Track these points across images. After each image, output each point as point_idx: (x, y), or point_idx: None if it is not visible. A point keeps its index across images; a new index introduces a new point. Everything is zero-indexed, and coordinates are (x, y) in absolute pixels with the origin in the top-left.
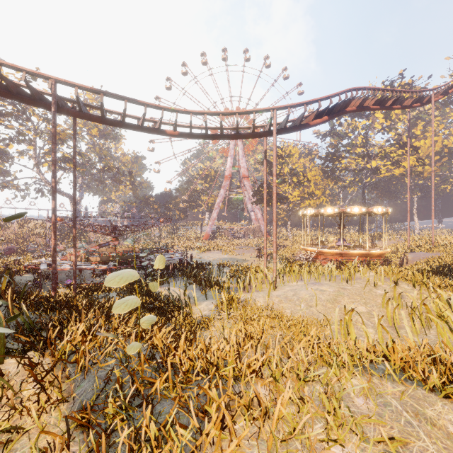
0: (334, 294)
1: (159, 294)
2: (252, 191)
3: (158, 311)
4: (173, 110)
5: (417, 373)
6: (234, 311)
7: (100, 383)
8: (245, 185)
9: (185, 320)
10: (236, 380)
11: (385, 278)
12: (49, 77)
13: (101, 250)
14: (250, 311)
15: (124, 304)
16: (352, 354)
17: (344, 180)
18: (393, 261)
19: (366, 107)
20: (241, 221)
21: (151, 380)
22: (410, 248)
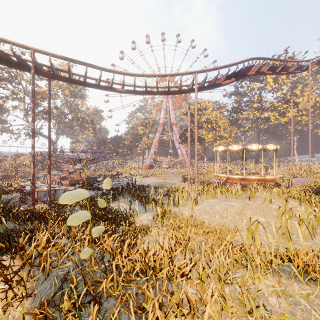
0: (240, 208)
1: (111, 208)
2: (179, 134)
3: (110, 221)
4: (122, 73)
5: (317, 274)
6: (166, 220)
7: (58, 281)
8: (174, 130)
9: (130, 228)
10: (168, 280)
11: (277, 196)
12: (29, 48)
13: (70, 176)
14: (179, 221)
15: (76, 217)
16: (263, 258)
17: (244, 127)
18: (281, 184)
19: (262, 72)
20: (171, 156)
21: (100, 279)
22: (293, 175)
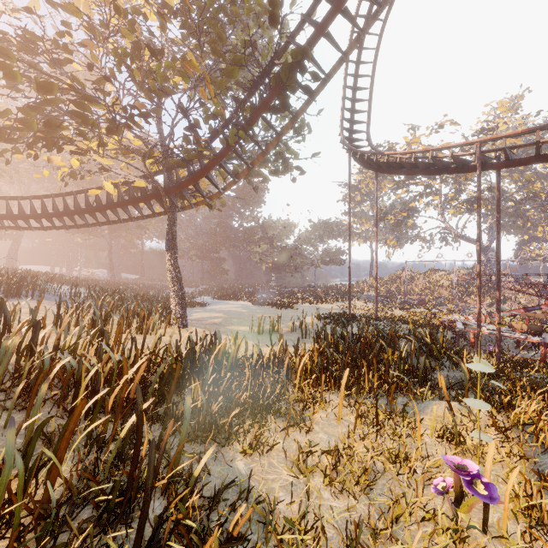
0: None
1: None
2: None
3: None
4: None
5: None
6: None
7: None
8: None
9: None
10: None
11: None
12: (473, 142)
13: (525, 314)
14: None
15: None
16: None
17: None
18: None
19: None
20: None
21: None
22: None
